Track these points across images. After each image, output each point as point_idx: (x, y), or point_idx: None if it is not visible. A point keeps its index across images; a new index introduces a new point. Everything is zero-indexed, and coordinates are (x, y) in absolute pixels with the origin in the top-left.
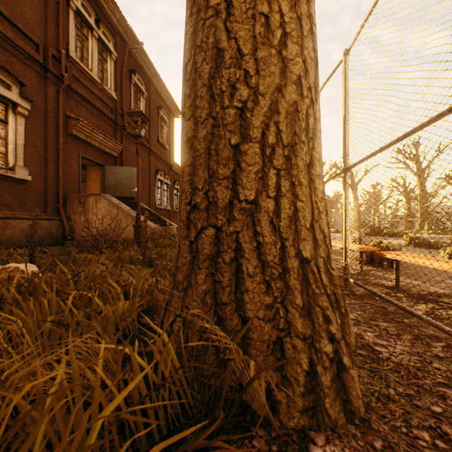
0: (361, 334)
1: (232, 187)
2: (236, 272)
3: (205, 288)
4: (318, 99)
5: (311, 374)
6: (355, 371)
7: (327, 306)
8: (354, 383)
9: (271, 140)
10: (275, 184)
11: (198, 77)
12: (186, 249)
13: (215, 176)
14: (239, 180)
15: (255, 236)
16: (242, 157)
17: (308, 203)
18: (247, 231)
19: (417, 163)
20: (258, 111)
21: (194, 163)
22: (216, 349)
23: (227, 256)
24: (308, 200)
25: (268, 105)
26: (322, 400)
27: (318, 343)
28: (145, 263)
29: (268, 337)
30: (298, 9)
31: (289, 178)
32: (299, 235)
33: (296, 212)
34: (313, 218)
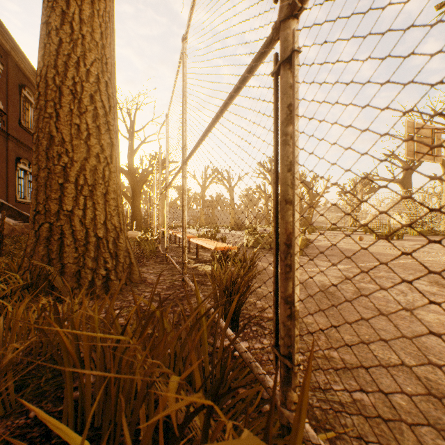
0: (147, 277)
1: (60, 204)
2: (61, 244)
3: (44, 253)
4: (114, 162)
5: (92, 282)
6: (118, 282)
7: (108, 257)
8: (115, 285)
9: (82, 183)
10: (84, 203)
11: (40, 144)
12: (33, 235)
13: (50, 198)
14: (64, 200)
15: (72, 227)
16: (65, 190)
17: (104, 212)
18: (68, 225)
19: (271, 175)
20: (74, 169)
21: (38, 189)
22: (49, 282)
23: (57, 237)
24: (104, 210)
25: (80, 166)
26: (95, 290)
27: (99, 271)
28: (3, 255)
29: (74, 270)
30: (98, 122)
31: (92, 200)
32: (97, 227)
33: (96, 216)
34: (107, 219)
